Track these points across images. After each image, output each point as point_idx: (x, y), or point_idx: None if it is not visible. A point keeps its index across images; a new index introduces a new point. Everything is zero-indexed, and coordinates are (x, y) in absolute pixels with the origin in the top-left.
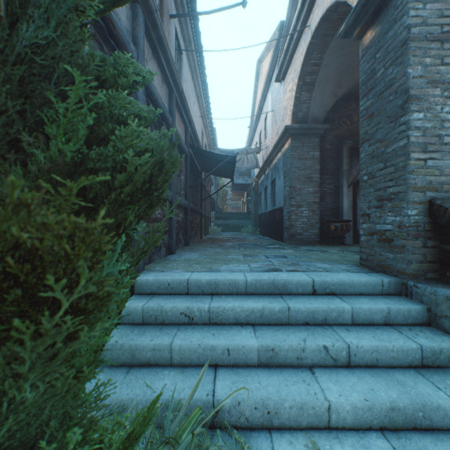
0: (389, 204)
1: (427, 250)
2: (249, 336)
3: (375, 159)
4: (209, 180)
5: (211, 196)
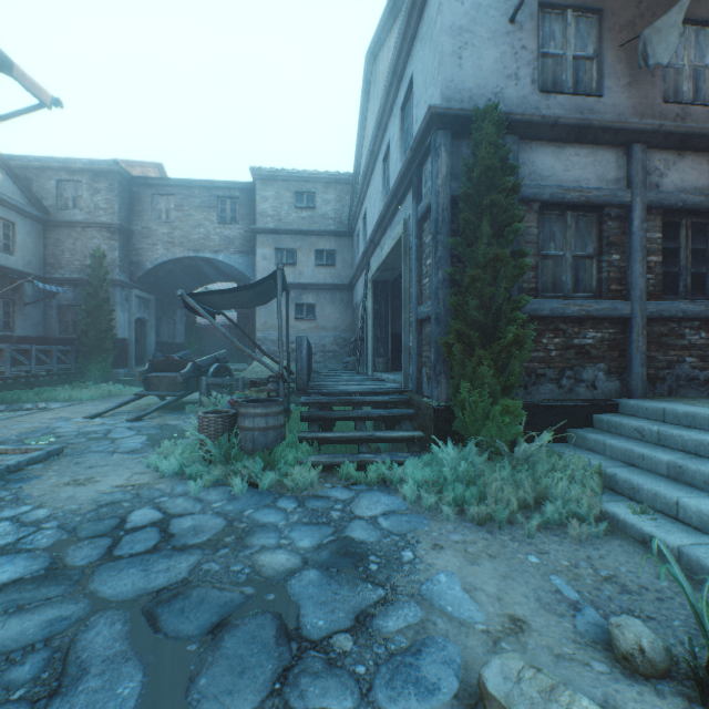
0: None
1: None
2: (673, 456)
3: None
4: None
5: None
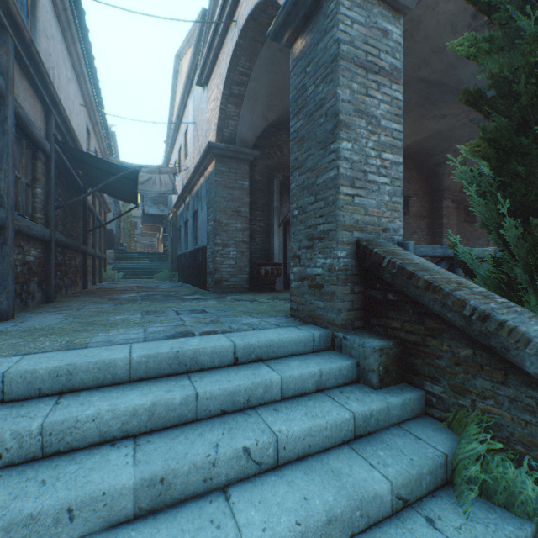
0: (320, 245)
1: (354, 296)
2: (123, 464)
3: (306, 191)
4: (102, 204)
5: (108, 228)
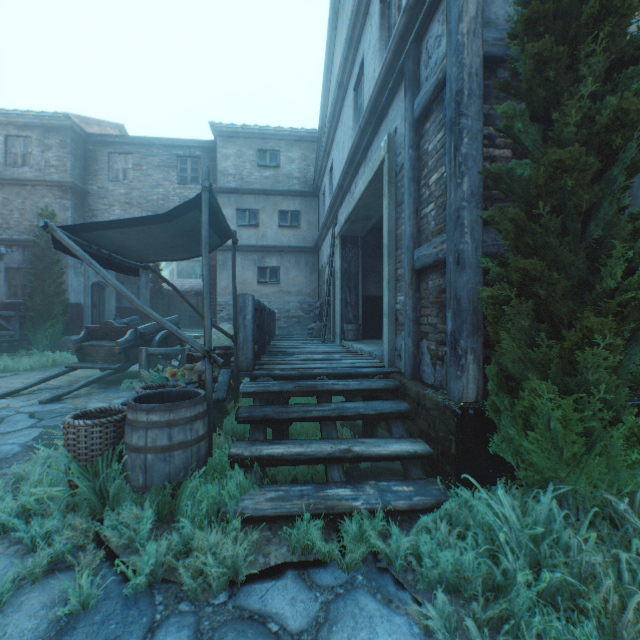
0: None
1: None
2: None
3: None
4: None
5: None
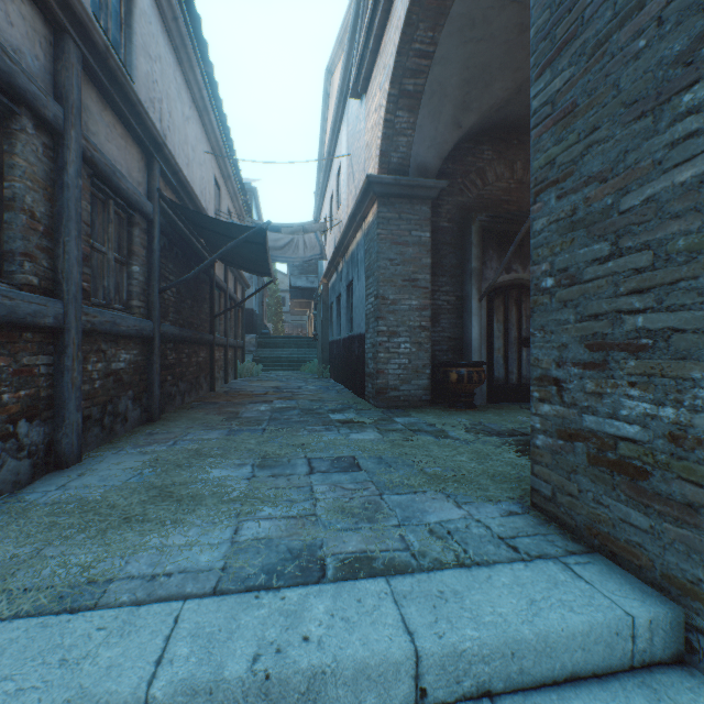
0: (635, 364)
1: None
2: None
3: (582, 230)
4: (238, 278)
5: (249, 307)
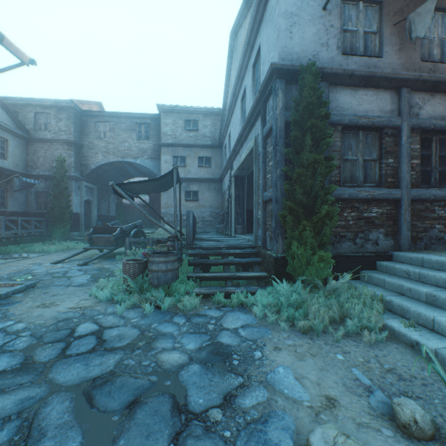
0: None
1: None
2: (429, 289)
3: None
4: None
5: None
